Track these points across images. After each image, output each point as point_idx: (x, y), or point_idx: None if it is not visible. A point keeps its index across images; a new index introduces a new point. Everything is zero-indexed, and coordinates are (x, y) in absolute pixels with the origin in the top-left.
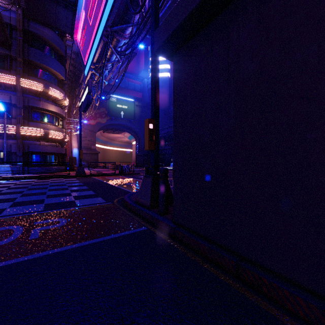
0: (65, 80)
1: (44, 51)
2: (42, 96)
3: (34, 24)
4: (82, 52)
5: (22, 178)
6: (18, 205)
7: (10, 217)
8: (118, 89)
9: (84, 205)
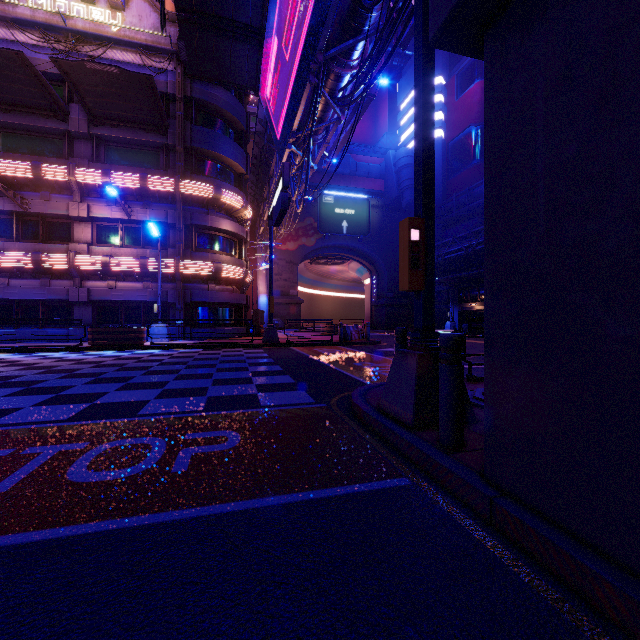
0: (247, 175)
1: (215, 127)
2: (212, 206)
3: (200, 85)
4: (273, 116)
5: (182, 346)
6: (167, 397)
7: (151, 419)
8: (336, 178)
9: (274, 405)
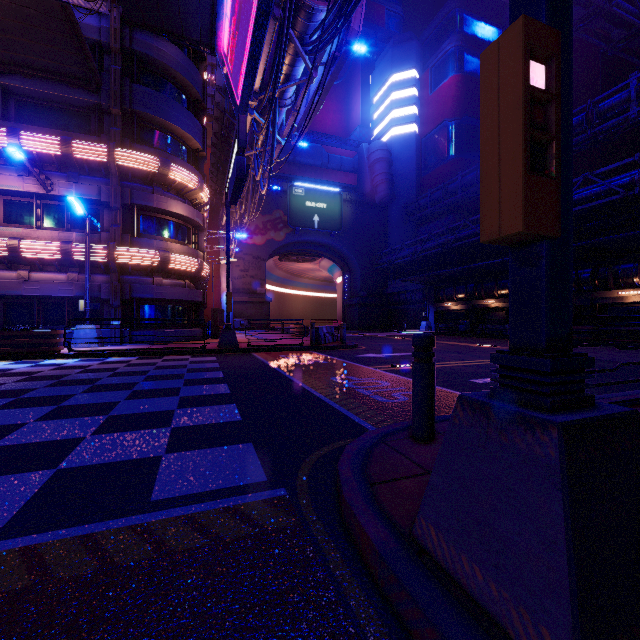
0: (203, 151)
1: (163, 91)
2: (158, 183)
3: (143, 36)
4: (232, 75)
5: (111, 354)
6: None
7: None
8: (307, 170)
9: (177, 499)
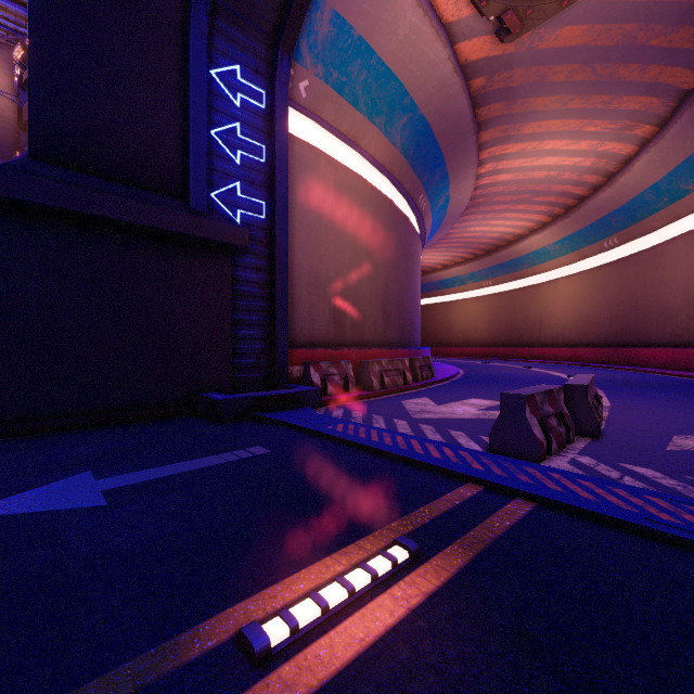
0: None
1: None
2: None
3: None
4: None
5: None
6: None
7: None
8: None
9: None
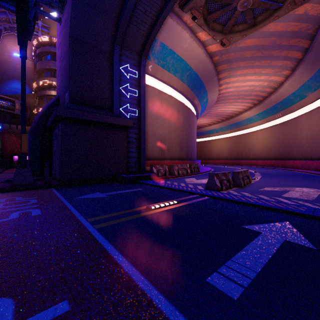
0: None
1: None
2: None
3: None
4: None
5: None
6: None
7: None
8: None
9: None
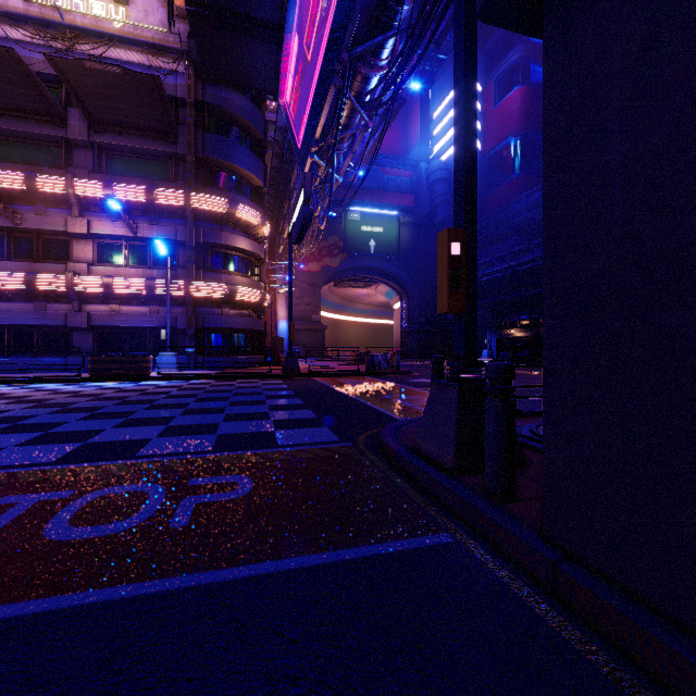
0: (265, 188)
1: (229, 135)
2: (226, 222)
3: (213, 89)
4: (294, 122)
5: (192, 377)
6: (172, 435)
7: (151, 461)
8: (363, 193)
9: (293, 445)
